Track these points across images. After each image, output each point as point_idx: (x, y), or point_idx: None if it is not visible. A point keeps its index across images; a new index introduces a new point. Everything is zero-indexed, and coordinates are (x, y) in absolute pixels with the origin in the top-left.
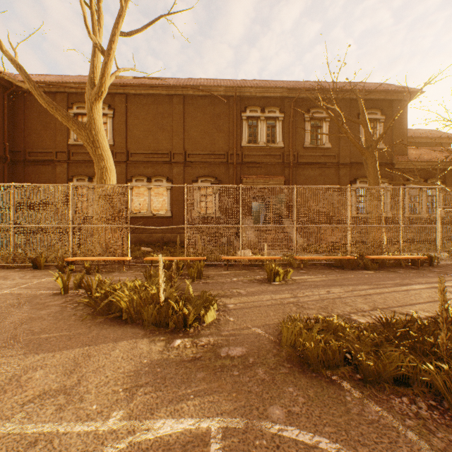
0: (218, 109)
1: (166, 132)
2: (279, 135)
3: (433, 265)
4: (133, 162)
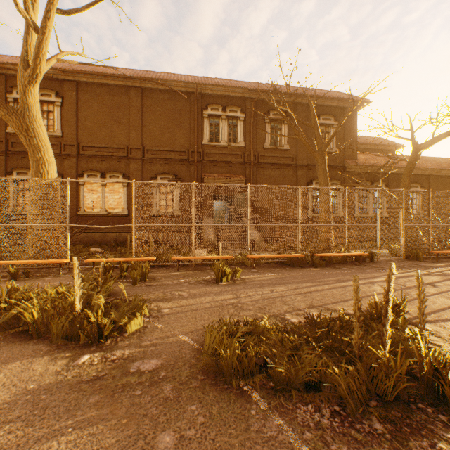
0: (179, 104)
1: (122, 125)
2: (240, 135)
3: (374, 261)
4: (85, 156)
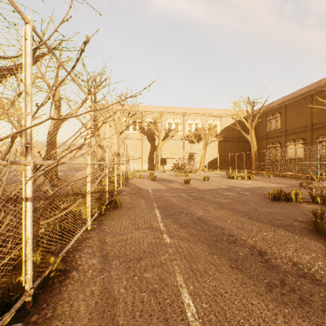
0: None
1: (302, 116)
2: None
3: None
4: (287, 134)
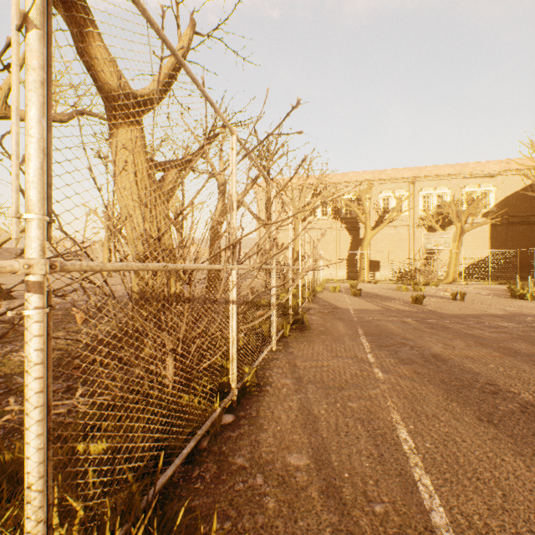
0: None
1: None
2: None
3: None
4: None
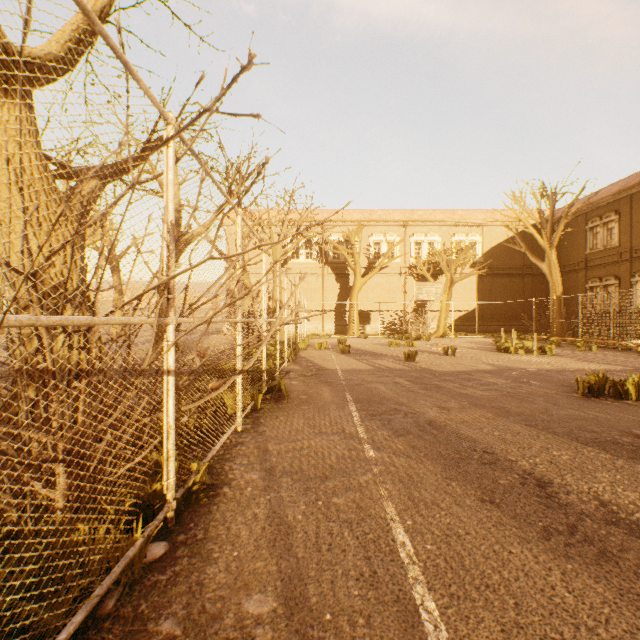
0: None
1: None
2: None
3: None
4: (635, 258)
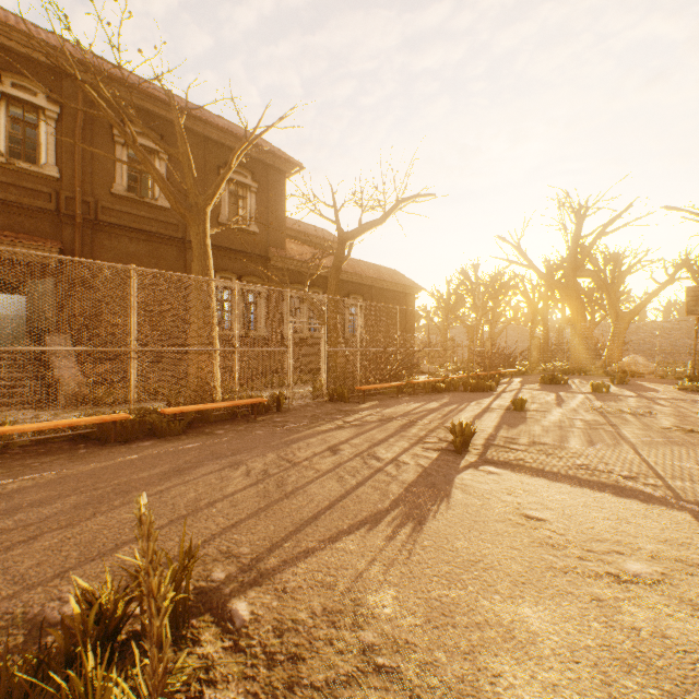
0: None
1: None
2: (48, 150)
3: (285, 409)
4: None
